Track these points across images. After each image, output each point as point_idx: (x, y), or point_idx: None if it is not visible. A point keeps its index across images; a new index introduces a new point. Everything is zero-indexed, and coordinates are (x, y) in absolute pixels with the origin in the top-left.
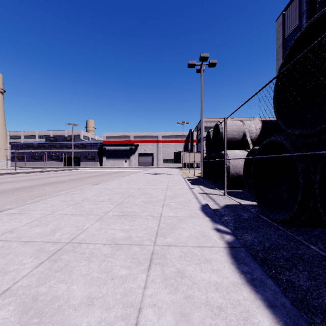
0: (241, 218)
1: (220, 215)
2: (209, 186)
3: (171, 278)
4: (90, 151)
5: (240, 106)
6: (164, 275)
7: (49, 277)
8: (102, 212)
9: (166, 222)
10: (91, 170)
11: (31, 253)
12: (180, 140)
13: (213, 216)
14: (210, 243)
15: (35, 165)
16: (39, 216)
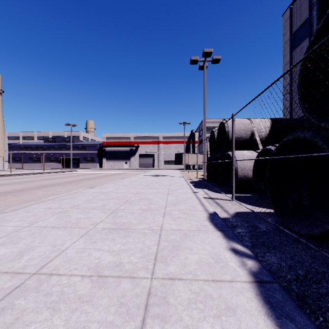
0: (258, 230)
1: (231, 226)
2: (214, 190)
3: None
4: (90, 152)
5: (253, 99)
6: None
7: None
8: (90, 223)
9: (168, 239)
10: (90, 172)
11: None
12: (181, 141)
13: (225, 229)
14: (228, 275)
15: (33, 166)
16: (12, 229)
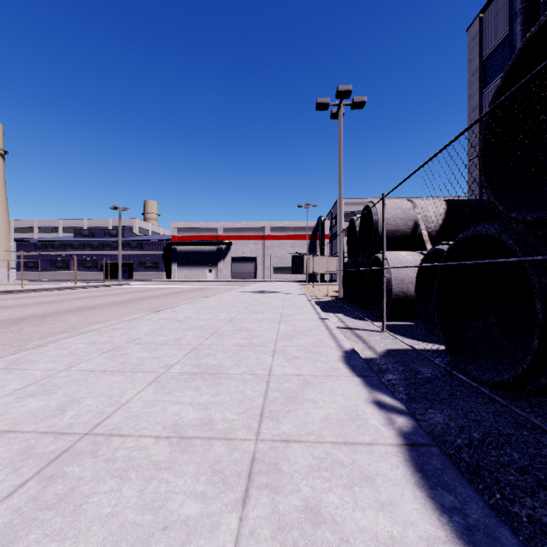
0: (419, 377)
1: (378, 371)
2: (354, 315)
3: (293, 527)
4: (151, 254)
5: (413, 172)
6: (278, 518)
7: (30, 523)
8: (160, 365)
9: (280, 388)
10: (151, 286)
11: (6, 461)
12: (301, 235)
13: (368, 374)
14: (367, 436)
15: (58, 277)
16: (42, 374)
